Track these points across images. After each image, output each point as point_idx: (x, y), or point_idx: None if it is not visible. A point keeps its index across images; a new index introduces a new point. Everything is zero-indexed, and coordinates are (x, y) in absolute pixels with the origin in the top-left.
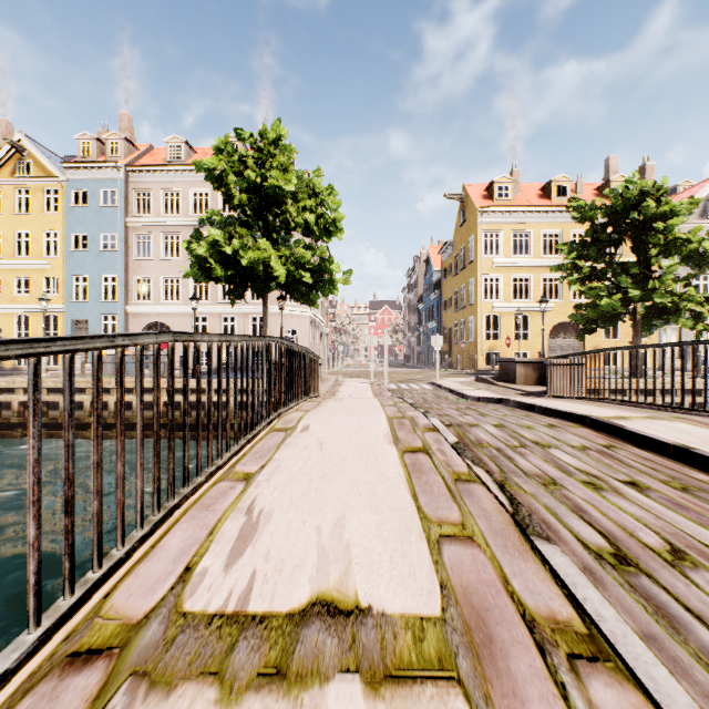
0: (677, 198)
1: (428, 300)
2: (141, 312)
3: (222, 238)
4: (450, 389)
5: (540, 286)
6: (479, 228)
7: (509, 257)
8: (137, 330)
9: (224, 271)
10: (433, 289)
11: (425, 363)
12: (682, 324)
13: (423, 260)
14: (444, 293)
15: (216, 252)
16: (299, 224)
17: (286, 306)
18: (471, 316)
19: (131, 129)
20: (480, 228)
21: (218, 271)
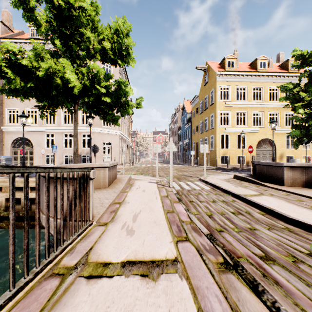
0: None
1: (183, 129)
2: (11, 131)
3: (18, 51)
4: (235, 194)
5: (251, 118)
6: (217, 84)
7: (234, 101)
8: (9, 142)
9: (24, 84)
10: (186, 122)
11: (182, 161)
12: None
13: (181, 108)
14: (193, 124)
15: (15, 65)
16: (97, 49)
17: (104, 128)
18: (212, 135)
19: (10, 21)
20: (218, 84)
21: (17, 83)
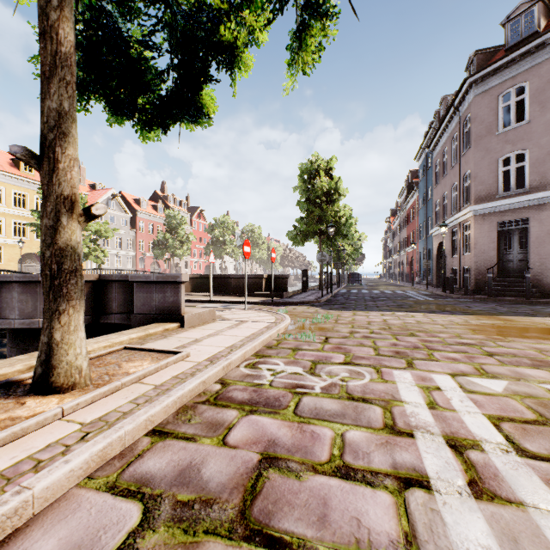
0: (97, 193)
1: None
2: None
3: None
4: None
5: (12, 227)
6: None
7: None
8: None
9: None
10: None
11: None
12: (94, 260)
13: None
14: None
15: None
16: None
17: None
18: None
19: None
20: None
21: None
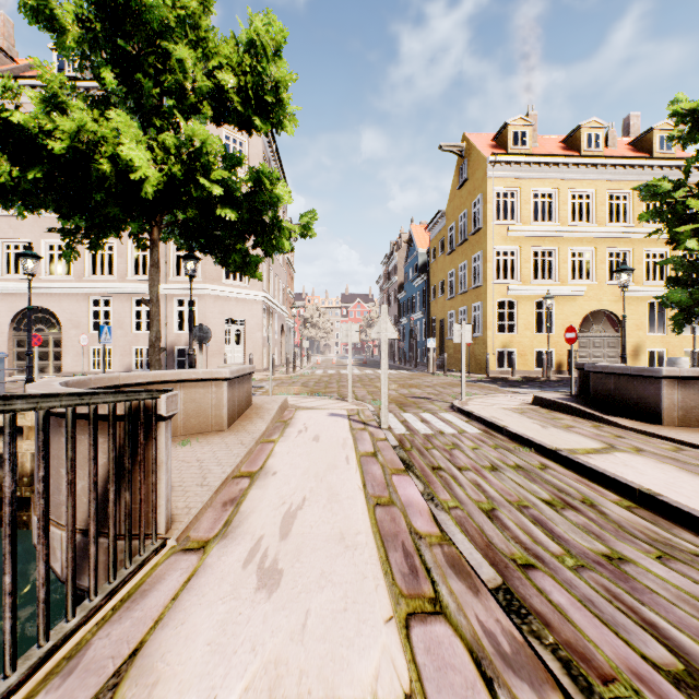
0: None
1: (410, 288)
2: (11, 292)
3: (3, 90)
4: (546, 448)
5: (567, 263)
6: (489, 184)
7: (528, 224)
8: (6, 318)
9: (19, 174)
10: (418, 274)
11: (407, 362)
12: None
13: (405, 241)
14: (433, 276)
15: None
16: (203, 90)
17: (227, 286)
18: (477, 302)
19: (9, 37)
20: (491, 184)
21: (2, 171)
